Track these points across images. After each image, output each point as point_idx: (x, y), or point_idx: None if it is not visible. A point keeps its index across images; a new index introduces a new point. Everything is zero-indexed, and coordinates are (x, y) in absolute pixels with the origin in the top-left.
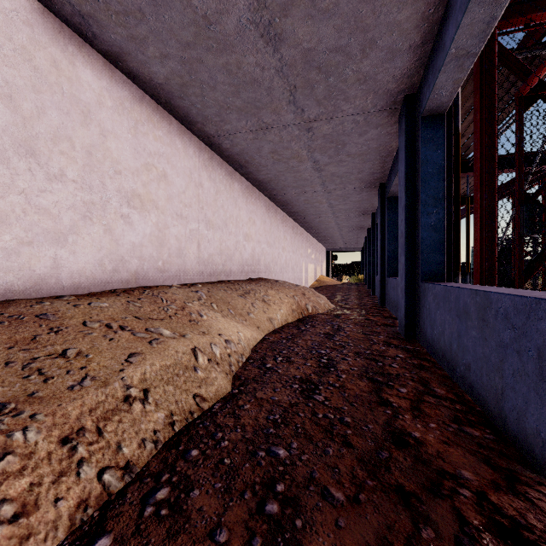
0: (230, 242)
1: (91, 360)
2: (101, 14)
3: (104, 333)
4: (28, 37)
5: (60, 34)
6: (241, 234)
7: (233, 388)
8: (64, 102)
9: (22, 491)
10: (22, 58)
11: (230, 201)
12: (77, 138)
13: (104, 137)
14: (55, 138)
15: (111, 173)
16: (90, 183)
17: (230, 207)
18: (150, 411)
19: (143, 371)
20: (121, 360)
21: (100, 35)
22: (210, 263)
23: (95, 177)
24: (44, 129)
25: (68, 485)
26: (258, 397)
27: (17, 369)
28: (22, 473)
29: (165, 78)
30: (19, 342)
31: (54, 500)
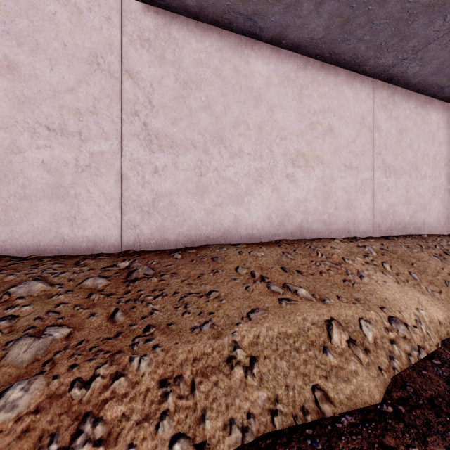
0: (423, 188)
1: (221, 305)
2: (261, 5)
3: (245, 281)
4: (219, 59)
5: (239, 45)
6: (442, 176)
7: (384, 400)
8: (241, 95)
9: (115, 418)
10: (215, 76)
11: (423, 138)
12: (250, 120)
13: (271, 112)
14: (235, 125)
15: (277, 141)
16: (261, 153)
17: (423, 145)
18: (251, 385)
19: (257, 333)
20: (244, 313)
21: (264, 26)
22: (390, 214)
23: (264, 147)
24: (229, 120)
25: (145, 434)
26: (429, 447)
27: (176, 299)
28: (123, 399)
29: (324, 28)
30: (190, 277)
31: (129, 443)
